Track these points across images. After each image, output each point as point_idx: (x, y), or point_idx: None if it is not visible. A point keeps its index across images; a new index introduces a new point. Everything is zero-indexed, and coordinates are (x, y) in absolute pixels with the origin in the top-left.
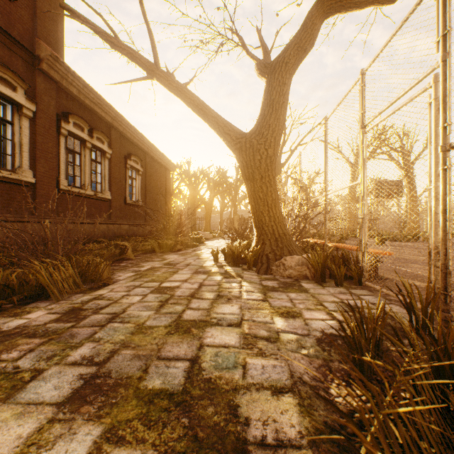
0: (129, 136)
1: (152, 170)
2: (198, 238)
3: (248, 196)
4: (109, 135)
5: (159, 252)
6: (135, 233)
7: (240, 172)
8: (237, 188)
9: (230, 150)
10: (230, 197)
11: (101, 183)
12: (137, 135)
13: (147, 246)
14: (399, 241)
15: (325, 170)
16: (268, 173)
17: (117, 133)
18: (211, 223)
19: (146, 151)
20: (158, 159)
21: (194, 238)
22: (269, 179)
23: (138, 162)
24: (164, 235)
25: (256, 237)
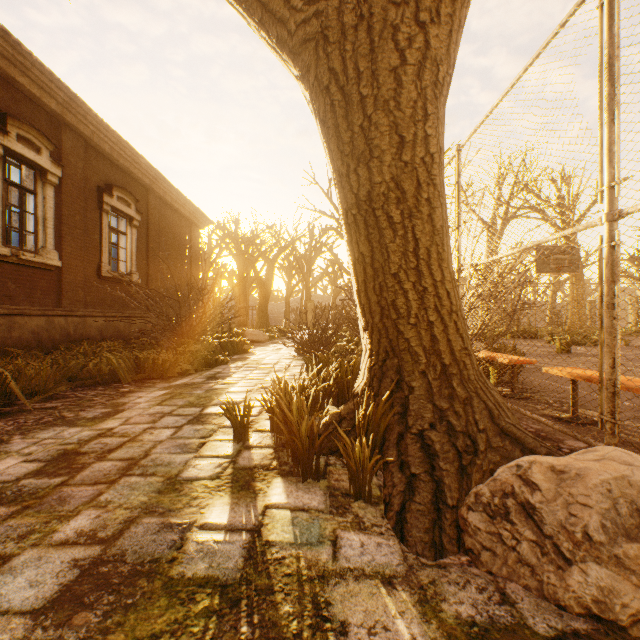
0: (107, 150)
1: (163, 222)
2: (236, 343)
3: (347, 221)
4: (58, 141)
5: (136, 379)
6: (120, 332)
7: (321, 135)
8: (311, 261)
9: (286, 61)
10: (300, 276)
11: (36, 233)
12: (126, 151)
13: (103, 367)
14: (581, 345)
15: (611, 134)
16: (425, 127)
17: (78, 138)
18: (273, 315)
19: (148, 185)
20: (174, 204)
21: (227, 344)
22: (428, 154)
23: (130, 203)
24: (171, 338)
25: (371, 359)
